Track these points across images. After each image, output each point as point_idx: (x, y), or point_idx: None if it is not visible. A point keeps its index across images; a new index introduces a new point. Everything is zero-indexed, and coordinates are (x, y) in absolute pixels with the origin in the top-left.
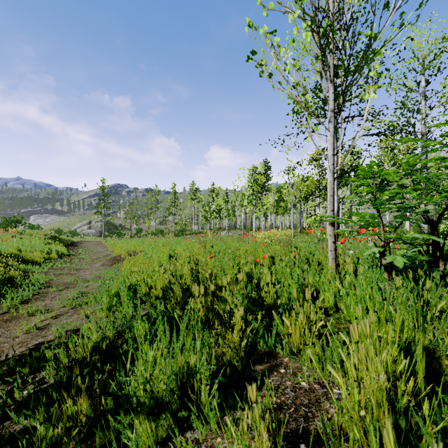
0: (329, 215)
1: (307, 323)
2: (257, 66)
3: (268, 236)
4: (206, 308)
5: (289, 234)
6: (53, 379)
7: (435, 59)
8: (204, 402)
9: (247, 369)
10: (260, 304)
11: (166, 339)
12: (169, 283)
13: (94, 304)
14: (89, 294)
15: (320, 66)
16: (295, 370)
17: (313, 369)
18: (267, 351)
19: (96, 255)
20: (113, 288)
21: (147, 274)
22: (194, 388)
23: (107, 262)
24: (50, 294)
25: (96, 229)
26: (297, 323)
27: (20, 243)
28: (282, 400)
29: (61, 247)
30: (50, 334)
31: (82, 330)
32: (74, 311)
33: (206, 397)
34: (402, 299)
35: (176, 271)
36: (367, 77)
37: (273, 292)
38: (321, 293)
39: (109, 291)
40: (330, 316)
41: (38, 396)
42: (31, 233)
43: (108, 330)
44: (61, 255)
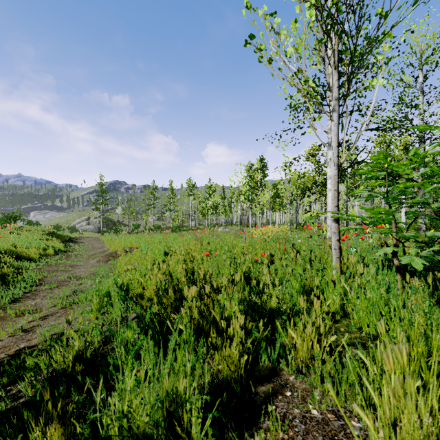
0: (334, 211)
1: (315, 334)
2: (255, 50)
3: (265, 233)
4: (200, 313)
5: (286, 231)
6: (30, 392)
7: (433, 54)
8: (195, 438)
9: (246, 390)
10: (260, 310)
11: (150, 358)
12: (162, 284)
13: (85, 303)
14: (81, 293)
15: (324, 51)
16: (303, 393)
17: (324, 392)
18: (269, 367)
19: (93, 251)
20: (104, 287)
21: (140, 273)
22: (183, 420)
23: (103, 258)
24: (42, 292)
25: (95, 225)
26: (303, 334)
27: (17, 240)
28: (290, 436)
29: (58, 243)
30: (35, 338)
31: (64, 337)
32: (64, 312)
33: (197, 433)
34: (437, 313)
35: (171, 269)
36: (372, 64)
37: (274, 296)
38: (326, 296)
39: (99, 291)
40: (338, 322)
41: (10, 415)
42: (30, 229)
43: (95, 335)
44: (58, 251)
